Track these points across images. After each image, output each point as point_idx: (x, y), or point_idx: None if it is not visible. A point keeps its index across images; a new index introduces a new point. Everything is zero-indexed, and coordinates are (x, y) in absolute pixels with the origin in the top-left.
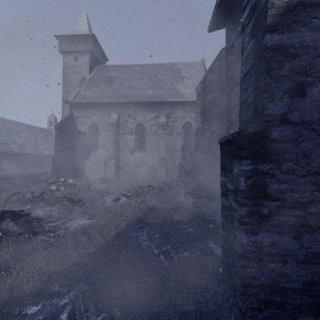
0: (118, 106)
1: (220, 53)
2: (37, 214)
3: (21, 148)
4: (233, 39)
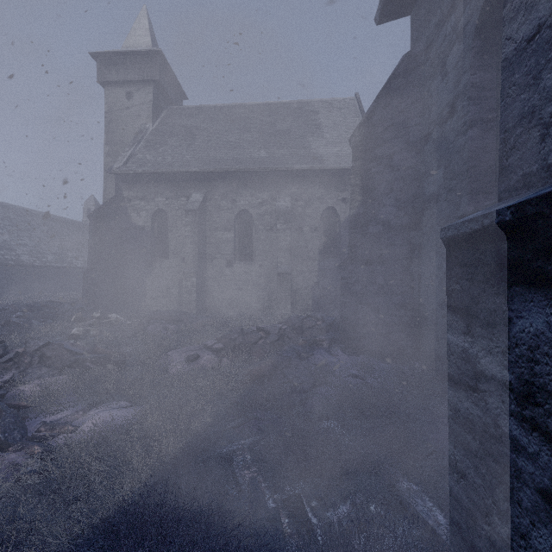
0: (203, 179)
1: (401, 64)
2: (23, 394)
3: (35, 255)
4: (430, 33)
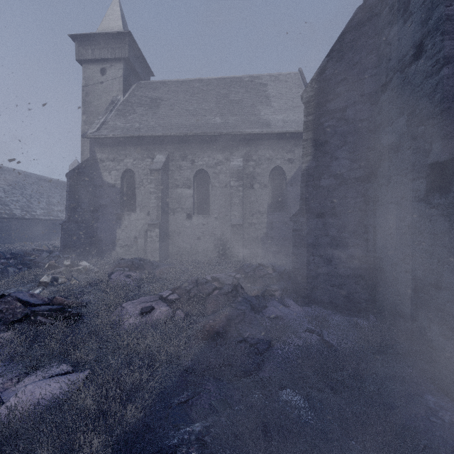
0: (166, 143)
1: (355, 16)
2: None
3: (26, 210)
4: None
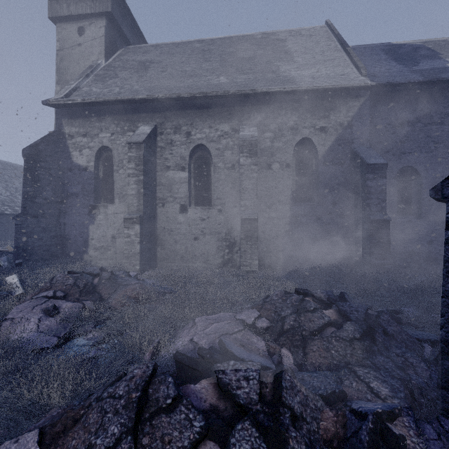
0: (153, 110)
1: None
2: None
3: (8, 204)
4: None
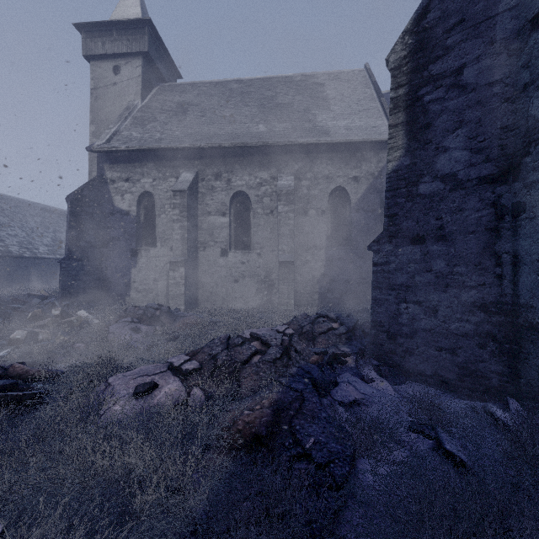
0: (194, 157)
1: None
2: None
3: (25, 246)
4: None
